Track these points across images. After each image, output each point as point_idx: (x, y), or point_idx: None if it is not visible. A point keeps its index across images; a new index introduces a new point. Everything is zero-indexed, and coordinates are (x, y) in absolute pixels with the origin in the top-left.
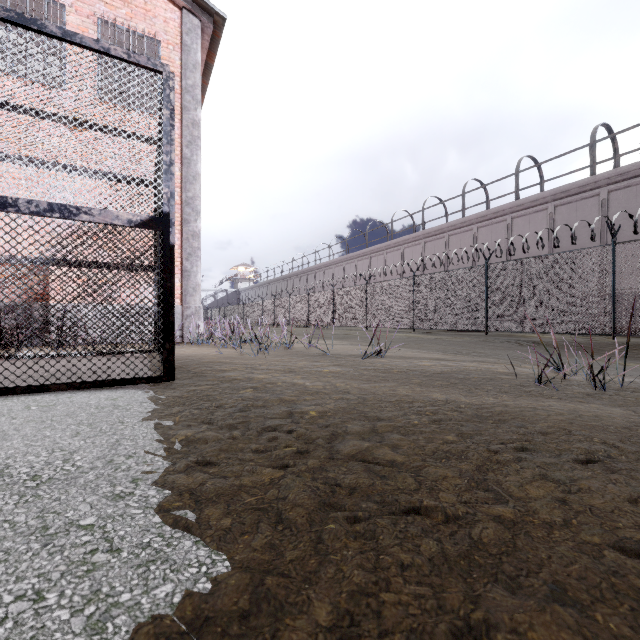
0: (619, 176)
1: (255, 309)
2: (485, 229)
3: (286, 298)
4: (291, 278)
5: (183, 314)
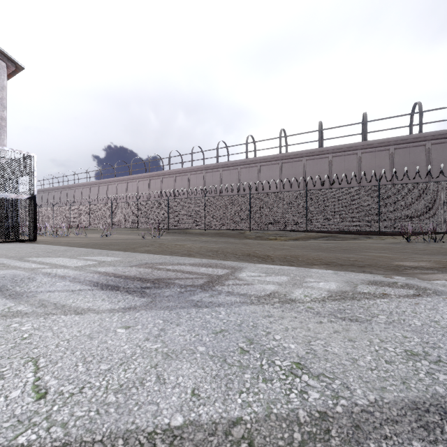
0: (225, 165)
1: None
2: (179, 178)
3: (50, 208)
4: (52, 191)
5: None
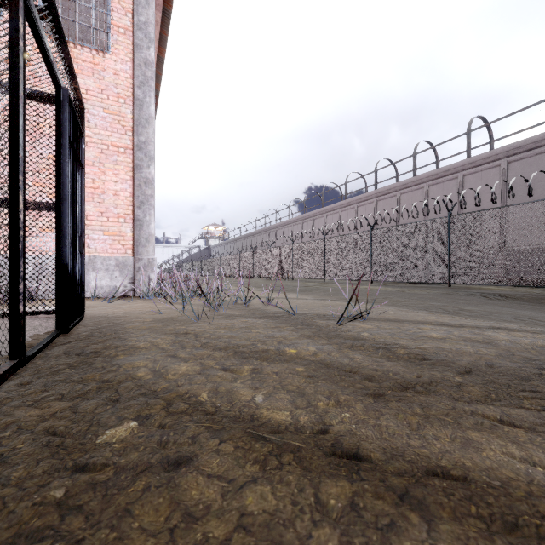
0: None
1: (223, 263)
2: (436, 187)
3: (250, 253)
4: (255, 235)
5: (135, 266)
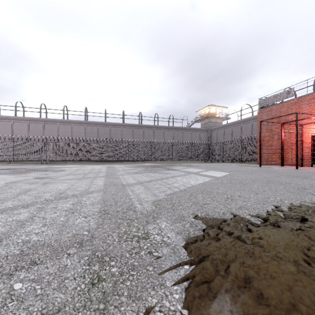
0: (47, 120)
1: None
2: (1, 122)
3: None
4: None
5: None
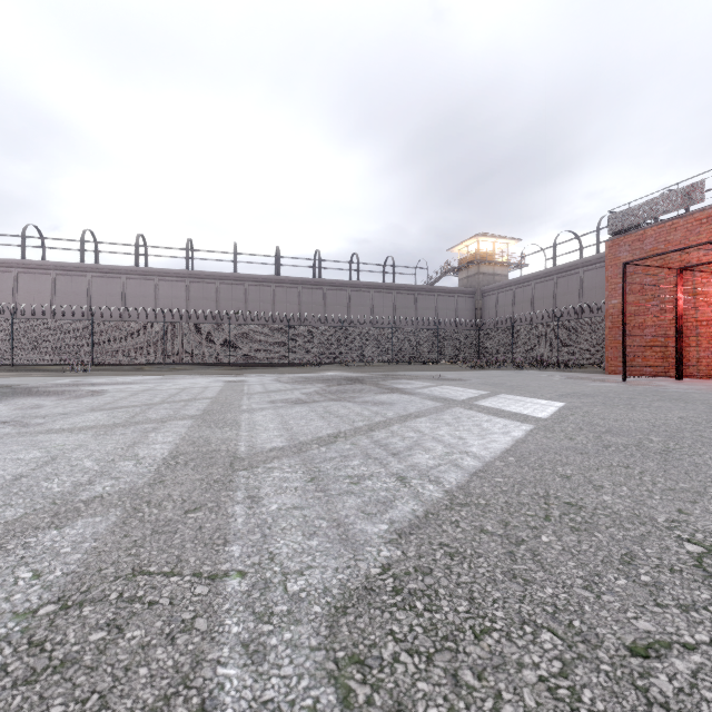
0: (98, 269)
1: None
2: None
3: None
4: None
5: None
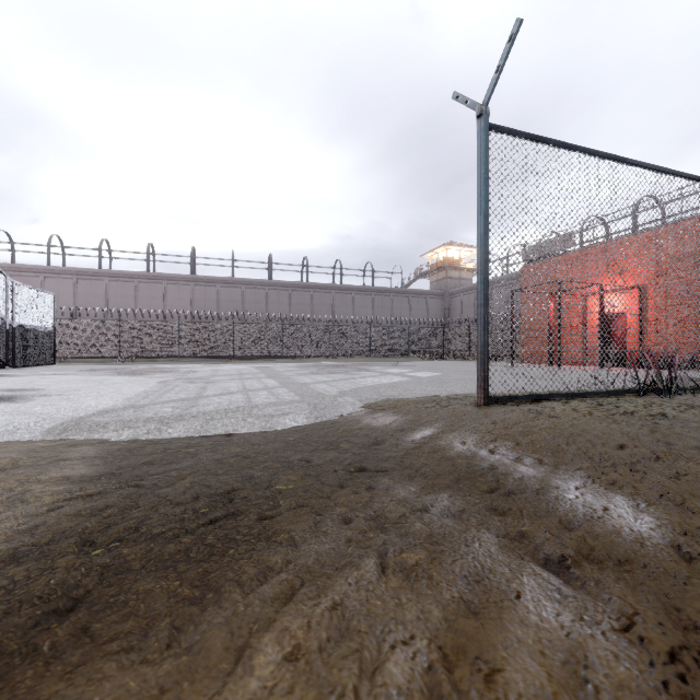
0: (115, 274)
1: None
2: (19, 278)
3: None
4: None
5: None
